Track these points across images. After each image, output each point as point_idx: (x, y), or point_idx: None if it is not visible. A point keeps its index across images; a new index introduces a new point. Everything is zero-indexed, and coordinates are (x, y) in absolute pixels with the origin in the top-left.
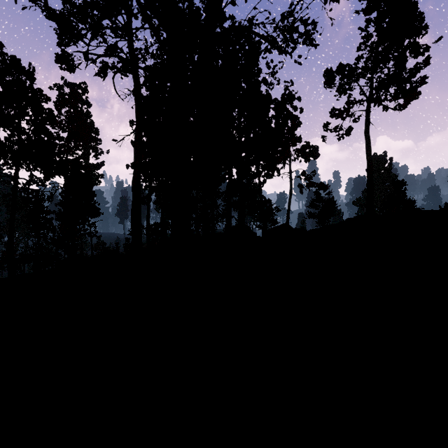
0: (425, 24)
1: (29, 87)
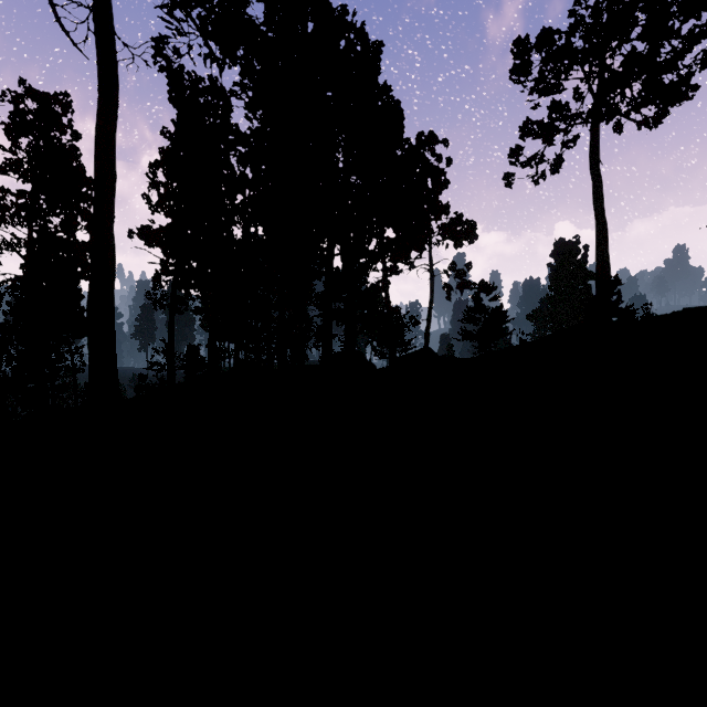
0: None
1: None
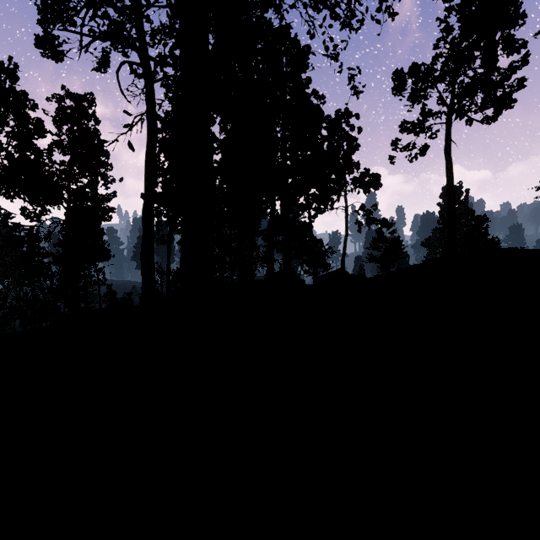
0: (523, 12)
1: (9, 89)
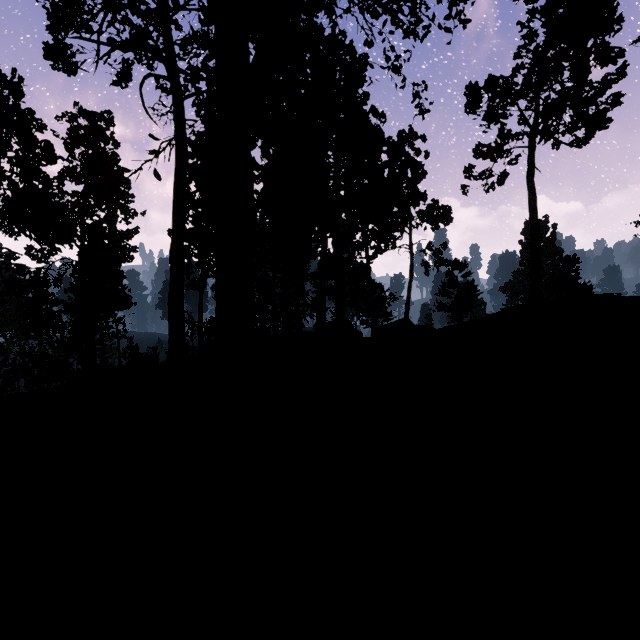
0: (620, 15)
1: (12, 107)
